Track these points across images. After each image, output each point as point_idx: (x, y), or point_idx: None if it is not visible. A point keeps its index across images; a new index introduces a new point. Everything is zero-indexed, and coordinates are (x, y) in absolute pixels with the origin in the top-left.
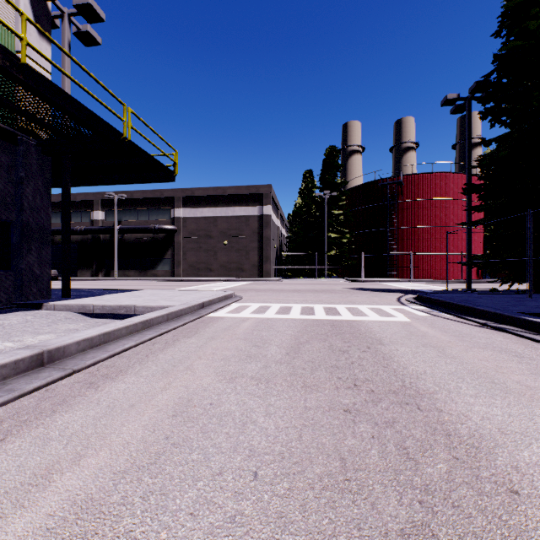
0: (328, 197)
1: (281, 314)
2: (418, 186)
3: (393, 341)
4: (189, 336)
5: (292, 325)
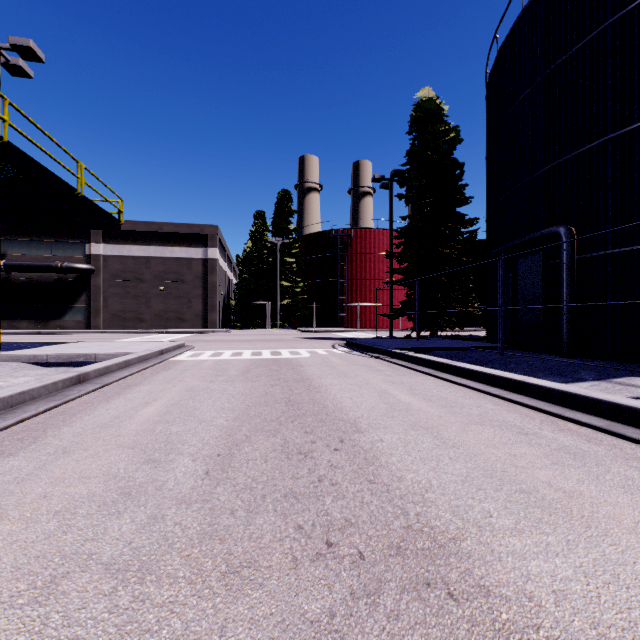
0: (281, 244)
1: (235, 356)
2: (366, 240)
3: (310, 365)
4: (166, 370)
5: (244, 362)
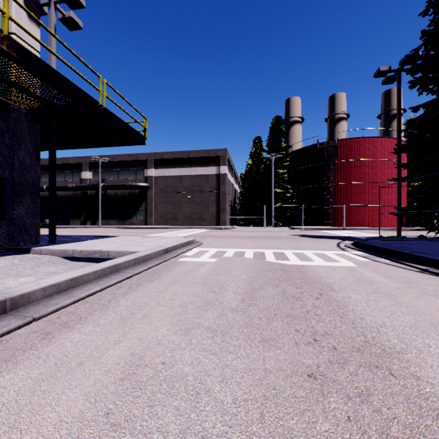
0: (274, 159)
1: (236, 258)
2: (351, 149)
3: (343, 287)
4: (152, 280)
5: (246, 269)
